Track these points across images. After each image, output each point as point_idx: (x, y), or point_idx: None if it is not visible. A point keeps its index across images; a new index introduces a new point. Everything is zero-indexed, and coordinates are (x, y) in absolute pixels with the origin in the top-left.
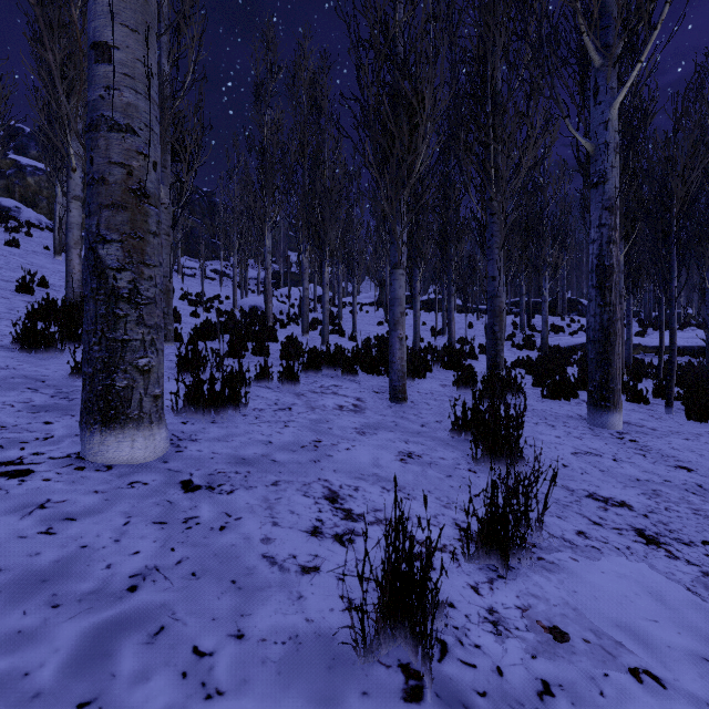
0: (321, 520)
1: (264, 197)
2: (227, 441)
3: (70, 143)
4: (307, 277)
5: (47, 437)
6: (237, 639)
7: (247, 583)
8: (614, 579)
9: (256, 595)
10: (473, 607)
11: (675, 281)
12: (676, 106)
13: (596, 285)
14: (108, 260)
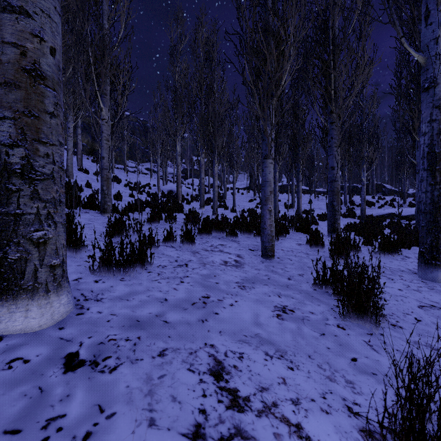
0: (205, 411)
1: (176, 120)
2: (128, 300)
3: None
4: (203, 170)
5: None
6: None
7: None
8: None
9: None
10: None
11: None
12: None
13: (427, 168)
14: (0, 137)
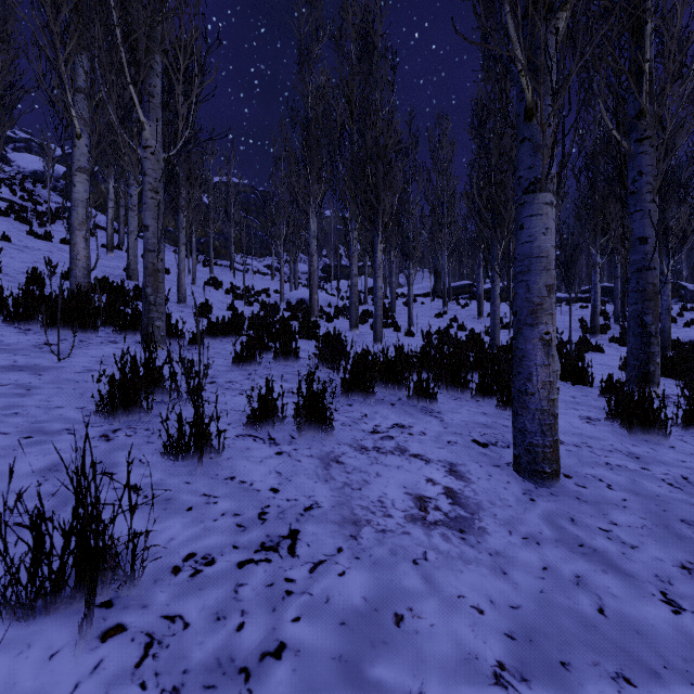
0: None
1: (308, 176)
2: None
3: (70, 102)
4: (356, 261)
5: None
6: None
7: None
8: None
9: None
10: None
11: None
12: None
13: None
14: None
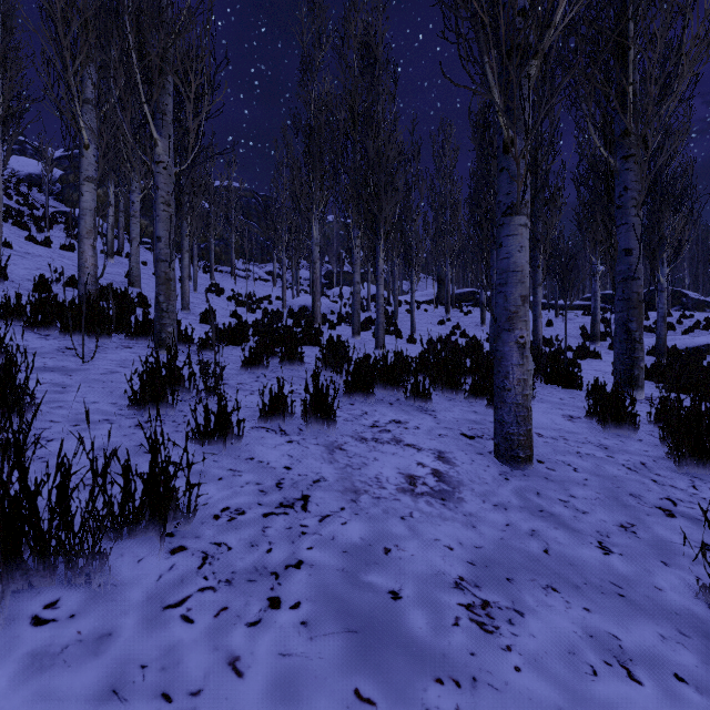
0: None
1: (311, 183)
2: None
3: (79, 113)
4: (358, 269)
5: None
6: None
7: None
8: None
9: None
10: None
11: None
12: None
13: None
14: None
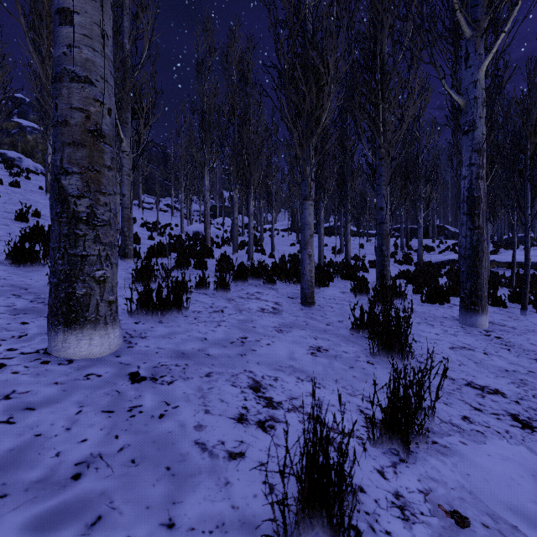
0: (246, 407)
1: (204, 148)
2: (170, 338)
3: None
4: (236, 209)
5: (21, 335)
6: (168, 529)
7: (180, 469)
8: (500, 462)
9: (187, 482)
10: (381, 492)
11: (529, 210)
12: (530, 70)
13: (467, 212)
14: (69, 189)
